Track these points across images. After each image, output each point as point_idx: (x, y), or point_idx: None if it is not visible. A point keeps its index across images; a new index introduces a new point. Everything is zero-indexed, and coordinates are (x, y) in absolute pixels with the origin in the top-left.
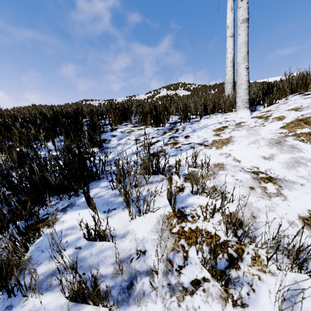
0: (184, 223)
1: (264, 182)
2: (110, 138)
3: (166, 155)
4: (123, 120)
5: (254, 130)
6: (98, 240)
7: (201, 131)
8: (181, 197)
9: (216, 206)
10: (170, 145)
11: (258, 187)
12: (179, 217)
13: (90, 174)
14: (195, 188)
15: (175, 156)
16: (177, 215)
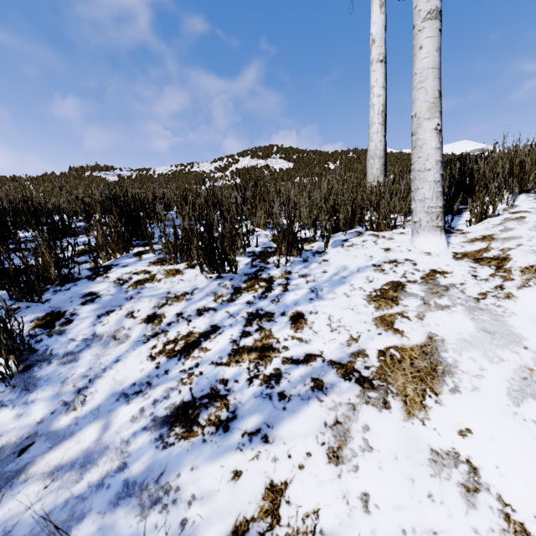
0: None
1: None
2: (76, 307)
3: (232, 430)
4: (136, 238)
5: (492, 317)
6: None
7: (336, 297)
8: None
9: None
10: (249, 360)
11: None
12: None
13: None
14: None
15: (261, 440)
16: None
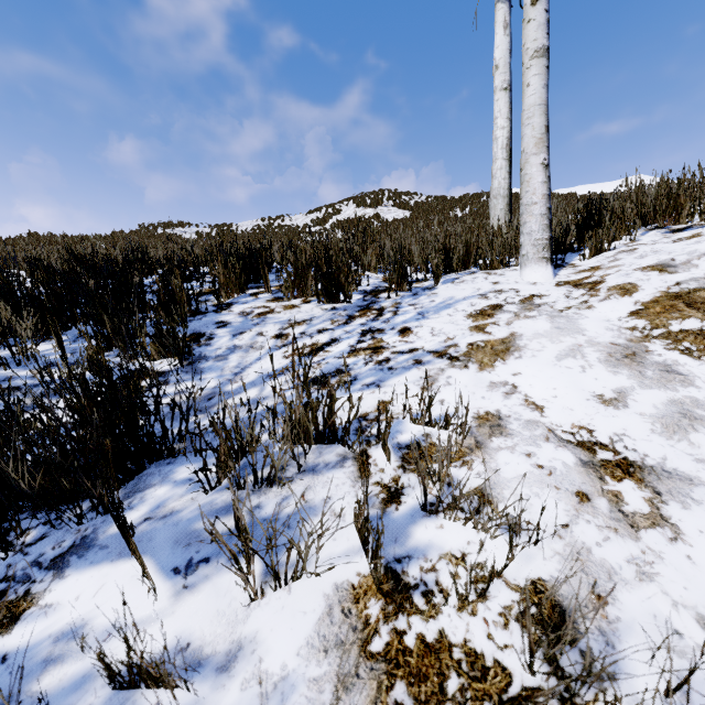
0: (405, 617)
1: (613, 477)
2: (213, 330)
3: (355, 384)
4: (249, 281)
5: (567, 320)
6: (146, 687)
7: (440, 317)
8: (395, 522)
9: (493, 556)
10: (364, 354)
11: (599, 495)
12: (388, 596)
13: (147, 443)
14: (431, 492)
15: (376, 386)
16: (382, 589)
